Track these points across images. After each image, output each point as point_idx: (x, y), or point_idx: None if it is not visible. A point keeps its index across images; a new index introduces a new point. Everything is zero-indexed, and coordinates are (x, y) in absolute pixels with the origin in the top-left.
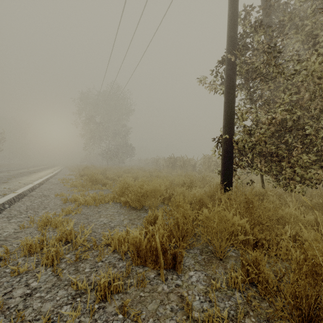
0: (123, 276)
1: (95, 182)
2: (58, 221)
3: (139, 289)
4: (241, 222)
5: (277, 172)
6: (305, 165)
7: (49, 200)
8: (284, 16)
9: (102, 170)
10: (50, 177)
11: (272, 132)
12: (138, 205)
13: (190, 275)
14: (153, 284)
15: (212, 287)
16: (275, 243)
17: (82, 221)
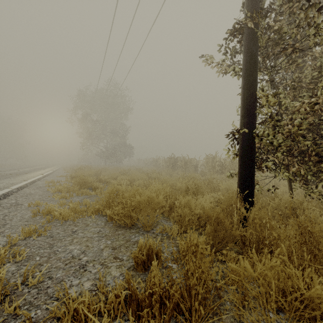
0: None
1: (84, 186)
2: None
3: None
4: None
5: None
6: None
7: (17, 211)
8: None
9: (96, 171)
10: (37, 179)
11: (311, 123)
12: (127, 221)
13: None
14: None
15: None
16: None
17: (41, 252)
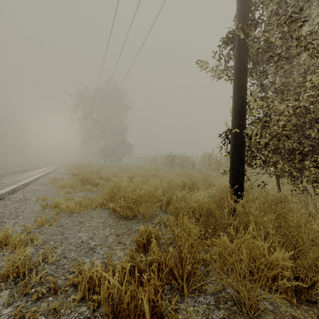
0: None
1: (86, 183)
2: (19, 241)
3: None
4: (290, 264)
5: (295, 172)
6: None
7: (27, 205)
8: None
9: (97, 169)
10: (41, 176)
11: (295, 124)
12: (129, 213)
13: None
14: None
15: None
16: None
17: (54, 238)
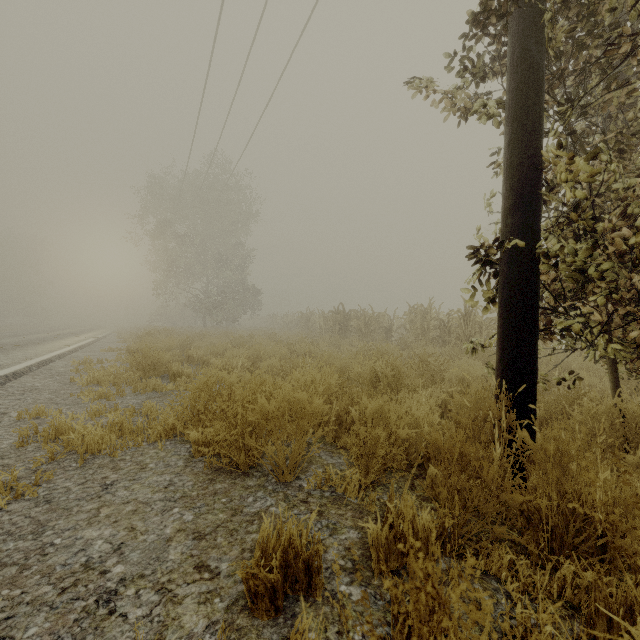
0: None
1: (151, 372)
2: None
3: None
4: None
5: None
6: None
7: None
8: None
9: (183, 340)
10: (57, 356)
11: None
12: (239, 458)
13: None
14: None
15: None
16: None
17: (7, 550)
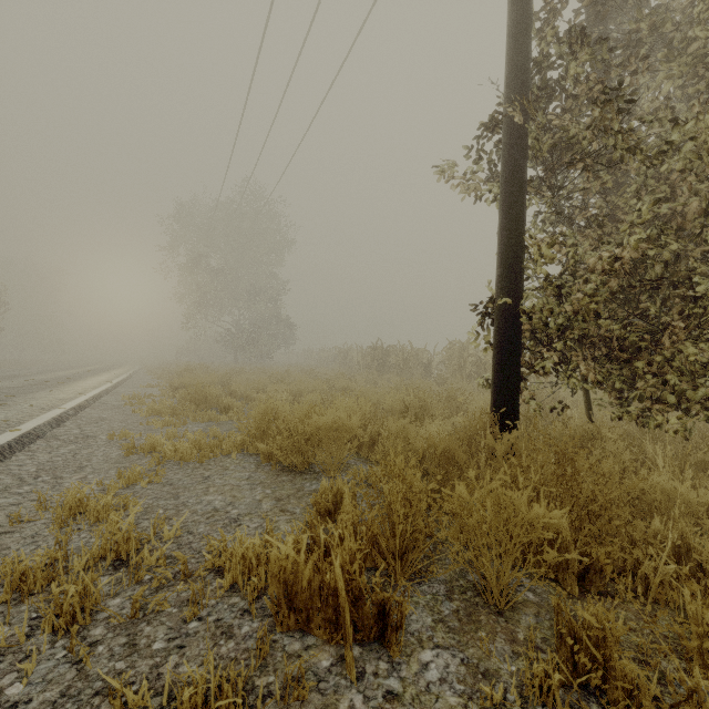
0: (249, 666)
1: (203, 405)
2: (104, 506)
3: (287, 708)
4: (553, 521)
5: (623, 383)
6: (690, 369)
7: (93, 447)
8: (639, 21)
9: (222, 376)
10: (104, 391)
11: (614, 292)
12: (297, 461)
13: (423, 661)
14: (327, 692)
15: (481, 702)
16: (631, 564)
17: (163, 504)
